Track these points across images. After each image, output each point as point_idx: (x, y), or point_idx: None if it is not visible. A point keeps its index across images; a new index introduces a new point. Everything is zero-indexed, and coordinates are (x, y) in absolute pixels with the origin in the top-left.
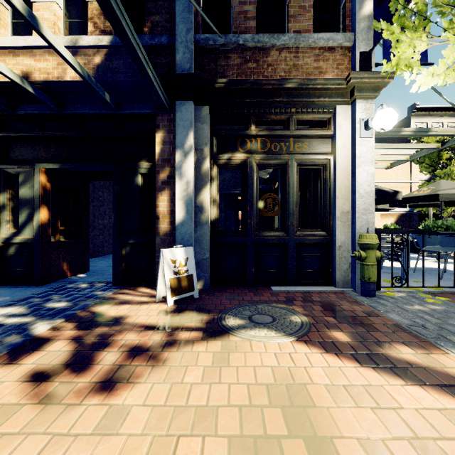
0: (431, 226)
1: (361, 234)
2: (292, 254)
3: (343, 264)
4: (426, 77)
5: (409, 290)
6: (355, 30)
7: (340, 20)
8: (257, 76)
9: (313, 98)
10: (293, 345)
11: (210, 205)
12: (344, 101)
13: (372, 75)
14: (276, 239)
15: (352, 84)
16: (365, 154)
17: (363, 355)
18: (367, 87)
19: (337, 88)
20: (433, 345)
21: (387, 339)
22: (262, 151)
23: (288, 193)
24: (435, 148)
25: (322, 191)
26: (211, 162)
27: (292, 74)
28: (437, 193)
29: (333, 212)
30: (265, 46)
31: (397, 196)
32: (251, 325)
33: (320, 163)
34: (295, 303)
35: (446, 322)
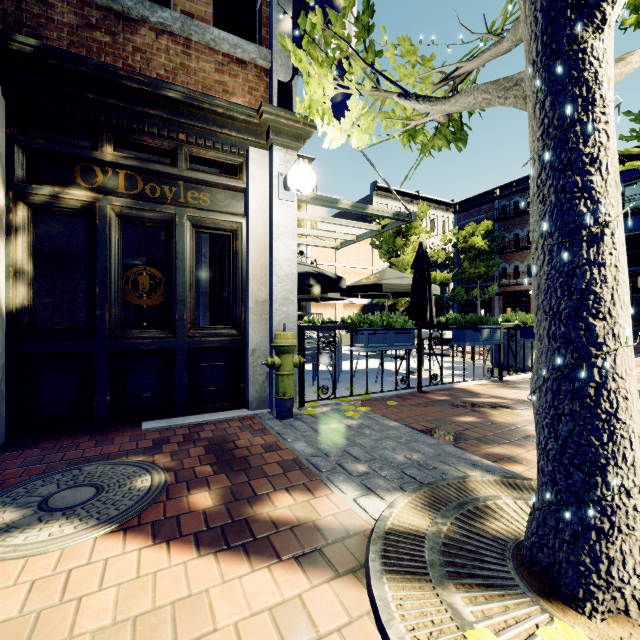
0: (357, 321)
1: (276, 332)
2: (182, 365)
3: (258, 375)
4: (336, 131)
5: (338, 401)
6: (272, 47)
7: (257, 27)
8: (112, 60)
9: (214, 126)
10: (100, 543)
11: (6, 281)
12: (259, 143)
13: (290, 115)
14: (154, 343)
15: (266, 120)
16: (285, 223)
17: (220, 528)
18: (286, 131)
19: (248, 121)
20: (324, 483)
21: (271, 487)
22: (128, 194)
23: (176, 267)
24: (377, 230)
25: (232, 269)
26: (10, 195)
27: (179, 78)
28: (381, 282)
29: (246, 300)
30: (129, 14)
31: (340, 283)
32: (31, 520)
33: (229, 228)
34: (166, 449)
35: (353, 442)
